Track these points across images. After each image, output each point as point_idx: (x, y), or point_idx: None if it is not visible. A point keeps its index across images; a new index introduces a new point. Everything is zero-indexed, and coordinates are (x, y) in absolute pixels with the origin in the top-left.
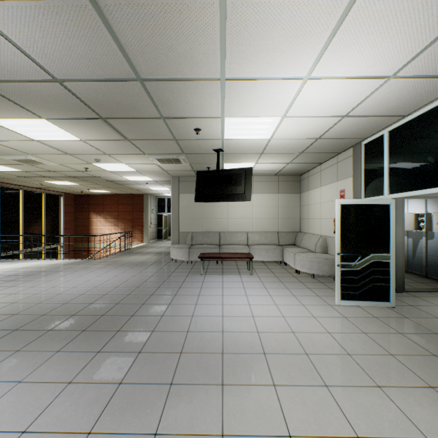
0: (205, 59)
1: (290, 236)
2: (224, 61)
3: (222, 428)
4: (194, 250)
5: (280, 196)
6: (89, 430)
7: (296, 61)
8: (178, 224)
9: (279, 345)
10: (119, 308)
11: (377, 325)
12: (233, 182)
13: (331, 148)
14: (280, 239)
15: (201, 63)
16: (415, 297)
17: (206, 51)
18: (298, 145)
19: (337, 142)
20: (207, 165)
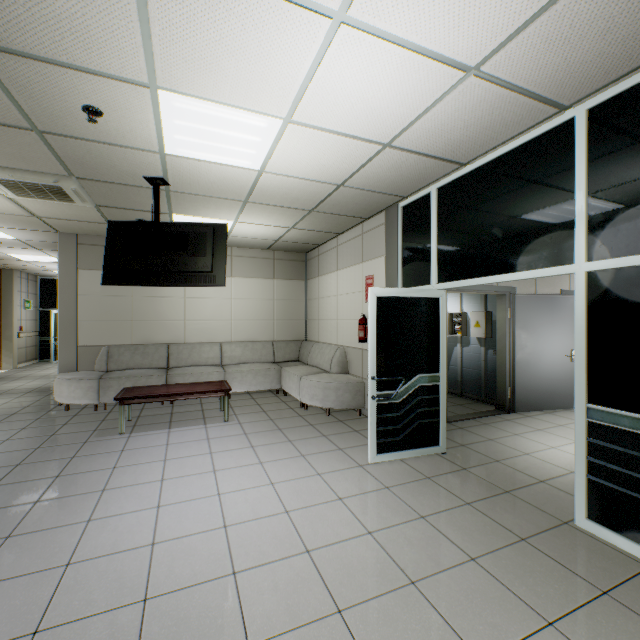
0: None
1: (292, 347)
2: None
3: None
4: (112, 381)
5: (276, 284)
6: None
7: None
8: (75, 330)
9: (282, 602)
10: None
11: (435, 494)
12: (189, 248)
13: (357, 207)
14: (277, 352)
15: None
16: (462, 429)
17: None
18: (309, 194)
19: (366, 198)
20: (138, 214)
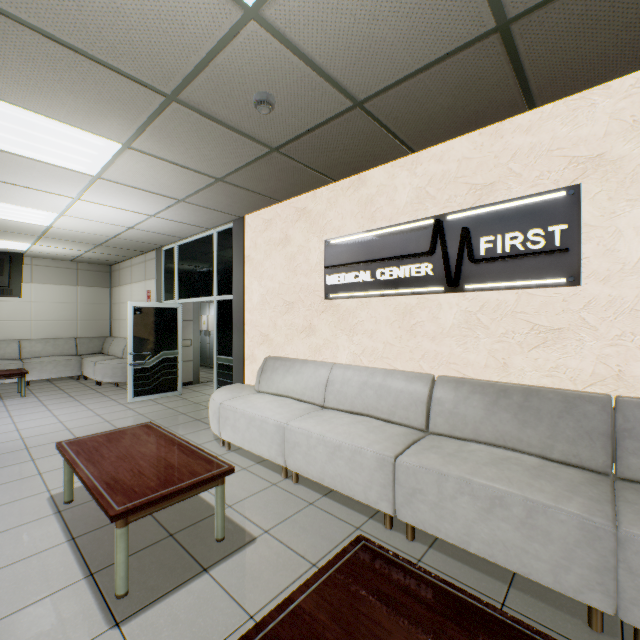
0: None
1: (96, 342)
2: None
3: None
4: None
5: (80, 290)
6: None
7: (61, 188)
8: None
9: (48, 440)
10: None
11: (157, 408)
12: None
13: (135, 247)
14: (81, 347)
15: None
16: (206, 385)
17: None
18: (93, 238)
19: (137, 244)
20: None
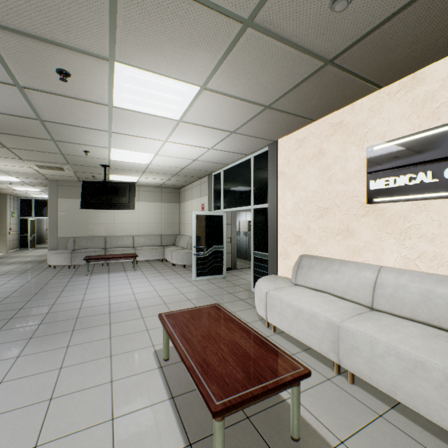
0: (98, 122)
1: (171, 238)
2: (112, 125)
3: (110, 336)
4: (78, 254)
5: (163, 205)
6: (17, 356)
7: (157, 134)
8: (57, 229)
9: (150, 303)
10: (2, 307)
11: (211, 286)
12: (119, 193)
13: (195, 174)
14: (163, 241)
15: (95, 123)
16: (240, 271)
17: (99, 120)
18: (171, 170)
19: (197, 172)
20: (93, 174)
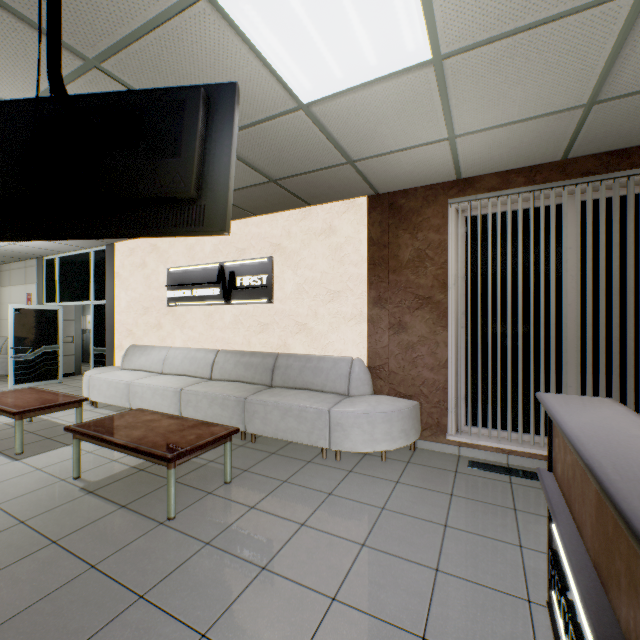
0: None
1: None
2: None
3: None
4: None
5: None
6: None
7: None
8: None
9: None
10: None
11: None
12: None
13: (15, 255)
14: None
15: None
16: None
17: None
18: None
19: (18, 253)
20: None
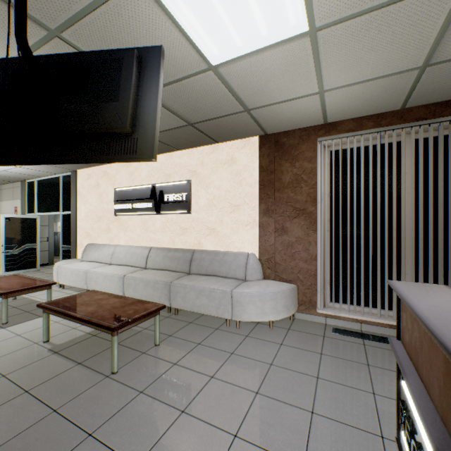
0: None
1: None
2: None
3: None
4: None
5: None
6: None
7: None
8: None
9: None
10: None
11: None
12: None
13: (5, 179)
14: None
15: None
16: None
17: None
18: None
19: (8, 178)
20: None
